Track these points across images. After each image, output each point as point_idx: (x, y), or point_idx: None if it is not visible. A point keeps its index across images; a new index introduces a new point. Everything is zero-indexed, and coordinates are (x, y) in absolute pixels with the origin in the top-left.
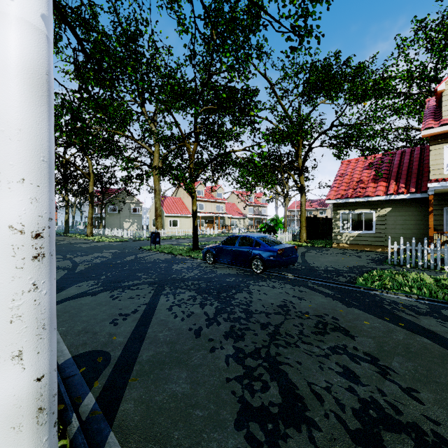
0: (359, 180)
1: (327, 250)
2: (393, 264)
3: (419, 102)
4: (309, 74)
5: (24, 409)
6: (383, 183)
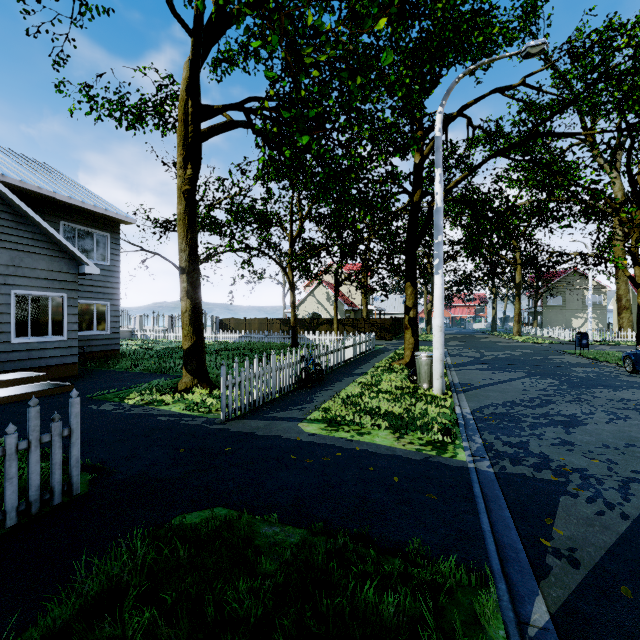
0: None
1: None
2: None
3: None
4: None
5: (438, 359)
6: None
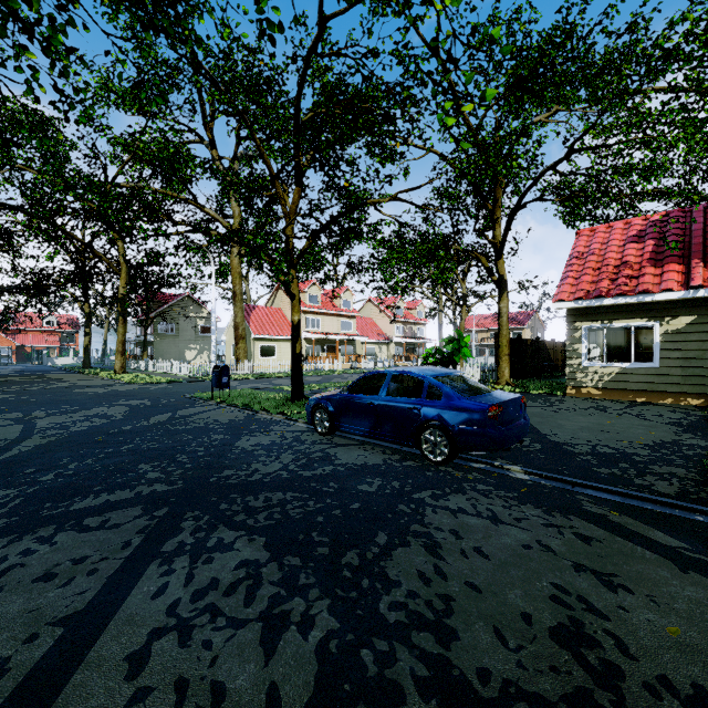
0: (620, 262)
1: (561, 401)
2: None
3: None
4: (505, 86)
5: None
6: (675, 266)
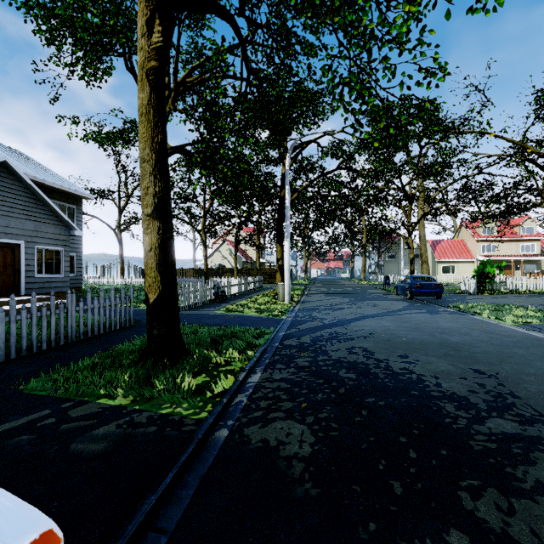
0: None
1: None
2: None
3: None
4: None
5: (287, 285)
6: None
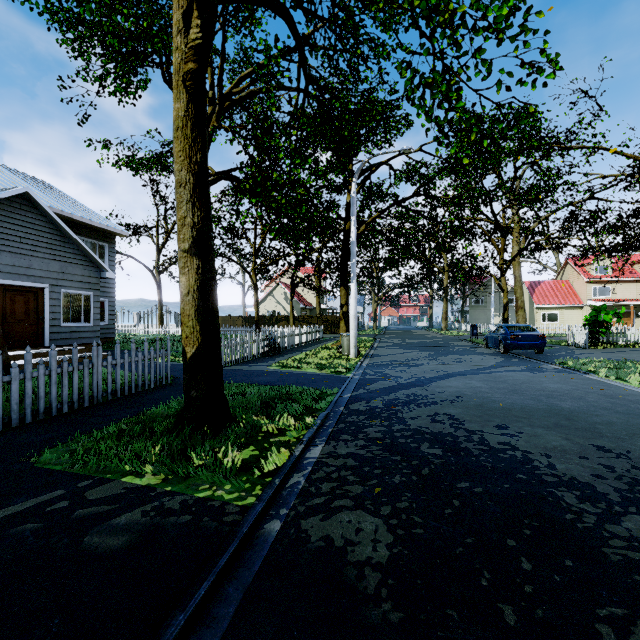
0: None
1: None
2: None
3: None
4: None
5: (353, 336)
6: None
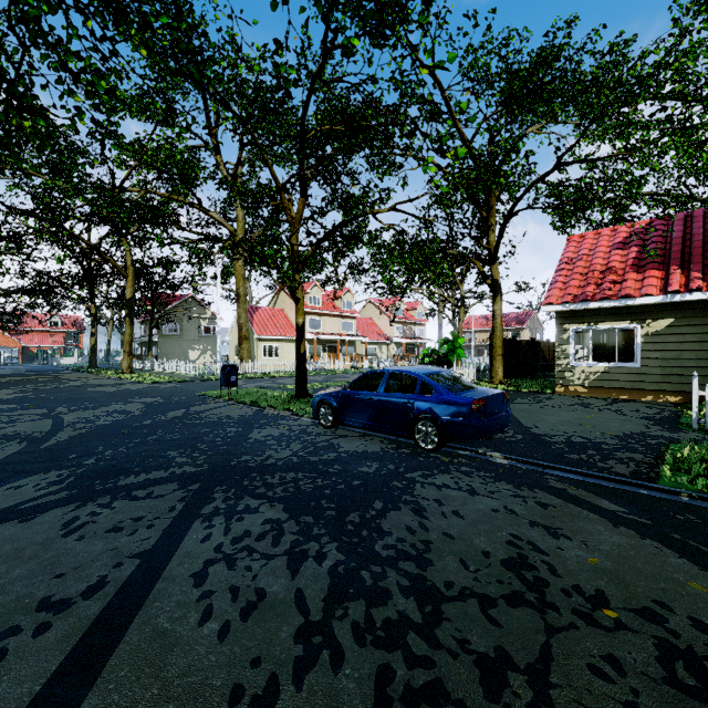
0: (605, 268)
1: (549, 398)
2: (702, 430)
3: (697, 138)
4: None
5: None
6: (655, 272)
